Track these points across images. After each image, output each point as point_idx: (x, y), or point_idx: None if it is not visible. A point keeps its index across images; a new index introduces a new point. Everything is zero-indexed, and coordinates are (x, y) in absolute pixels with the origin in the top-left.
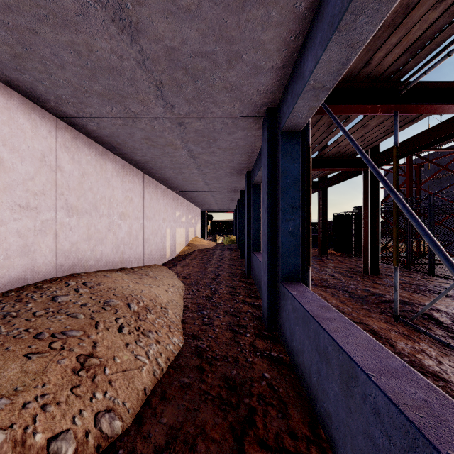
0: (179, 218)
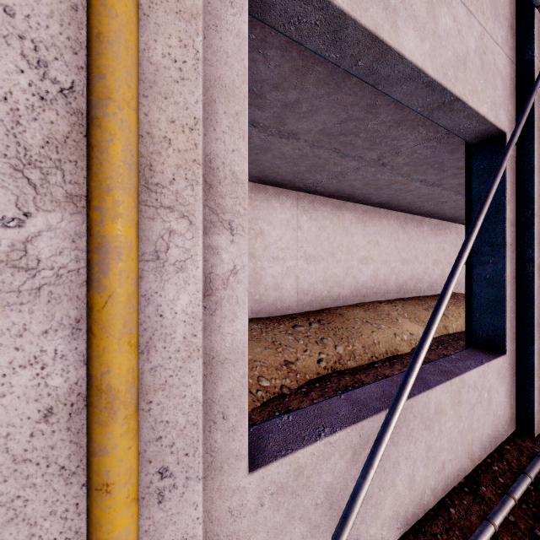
0: None
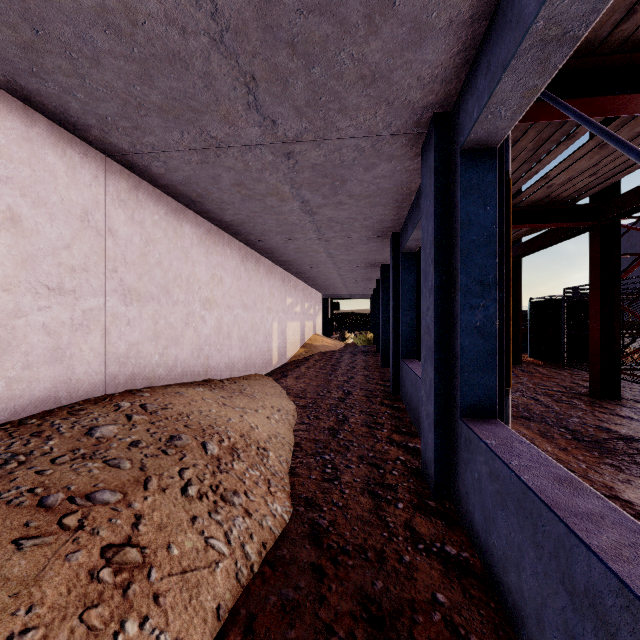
0: (292, 307)
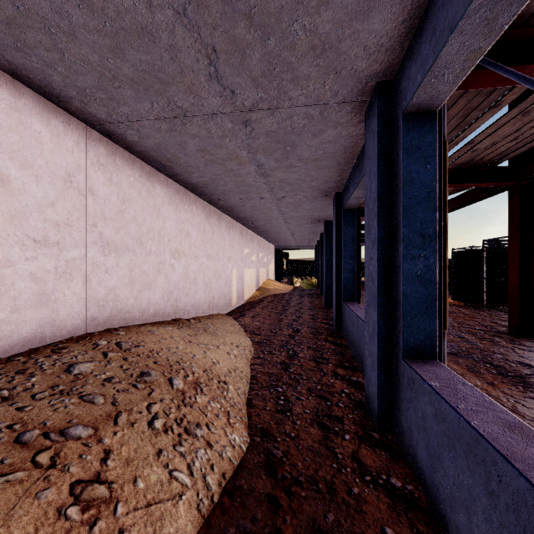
0: (248, 256)
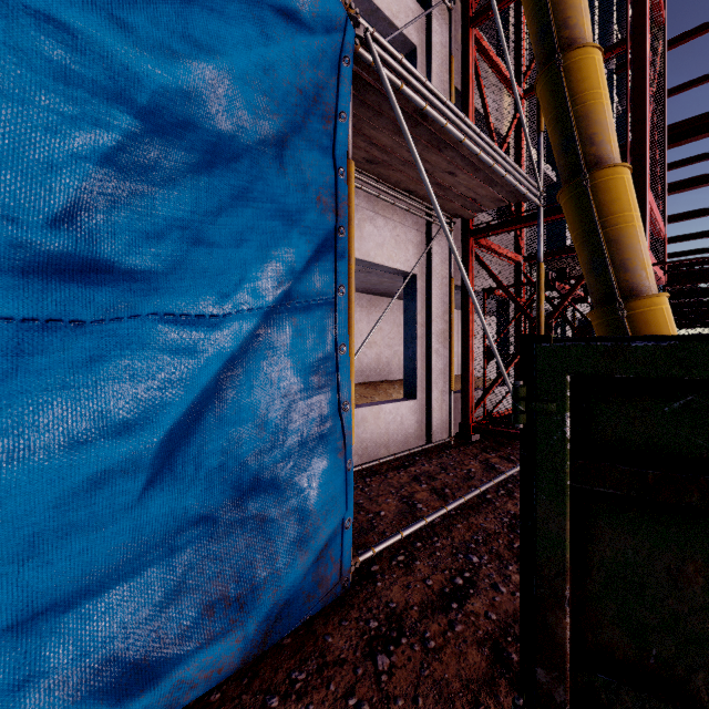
0: None
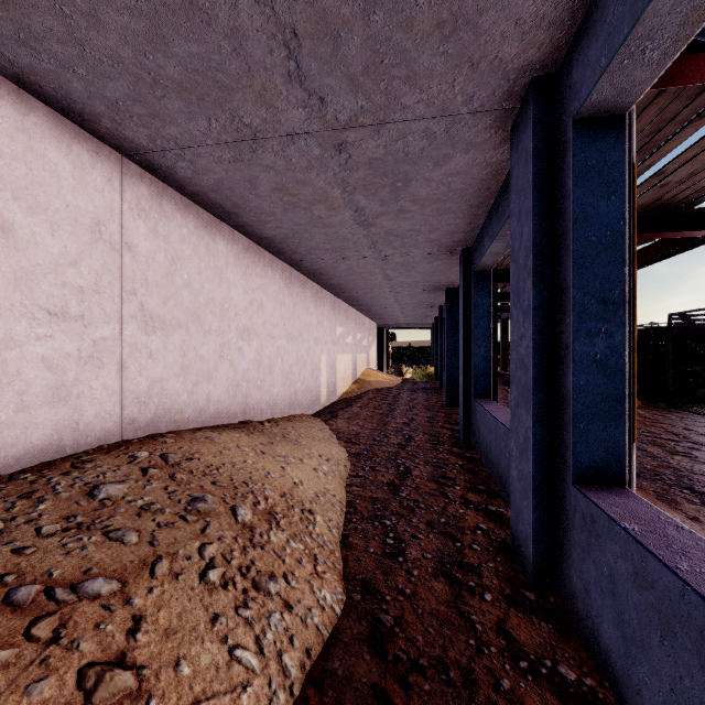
0: (342, 337)
